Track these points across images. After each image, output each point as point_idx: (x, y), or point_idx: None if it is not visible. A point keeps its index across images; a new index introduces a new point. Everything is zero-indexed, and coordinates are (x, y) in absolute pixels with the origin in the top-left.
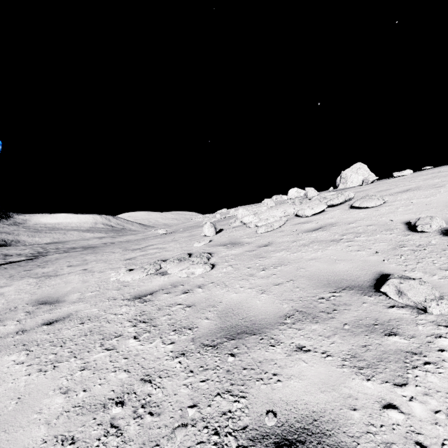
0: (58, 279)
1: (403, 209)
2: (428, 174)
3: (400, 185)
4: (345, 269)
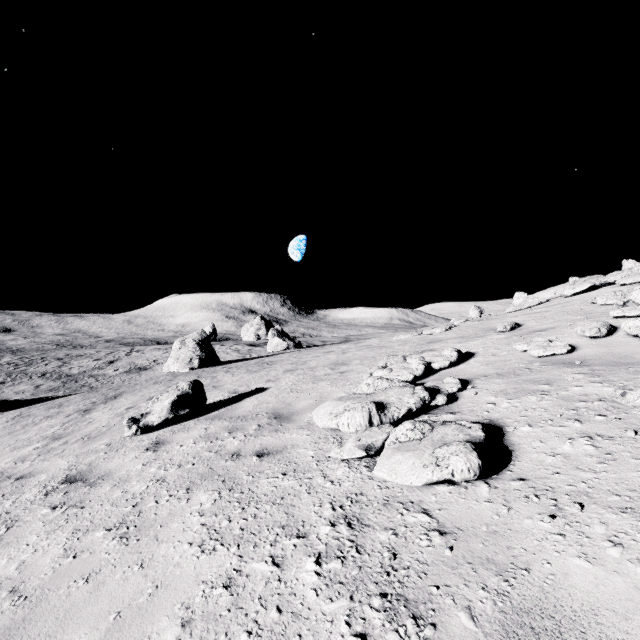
0: (366, 342)
1: None
2: None
3: None
4: None
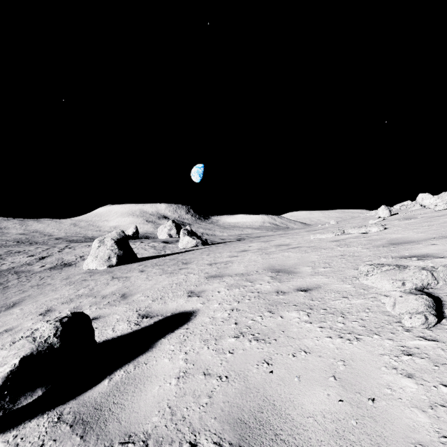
0: (276, 241)
1: None
2: None
3: None
4: None
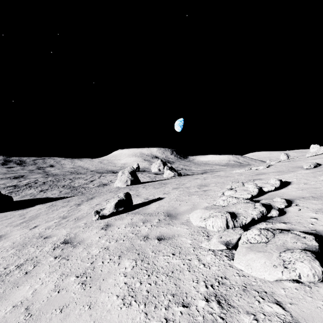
0: (217, 173)
1: None
2: None
3: None
4: None
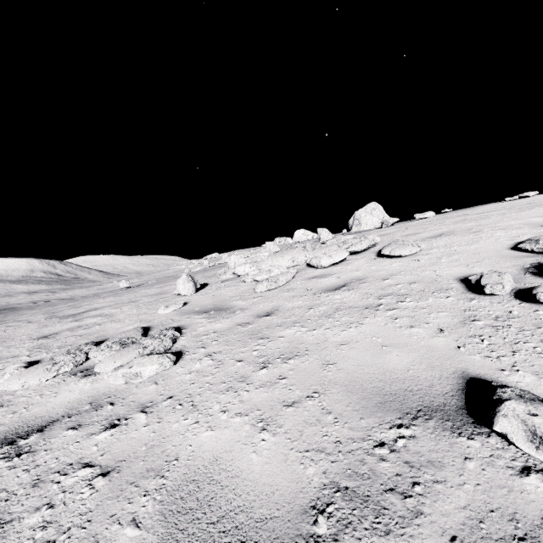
0: None
1: (447, 260)
2: (454, 217)
3: (429, 229)
4: (403, 367)
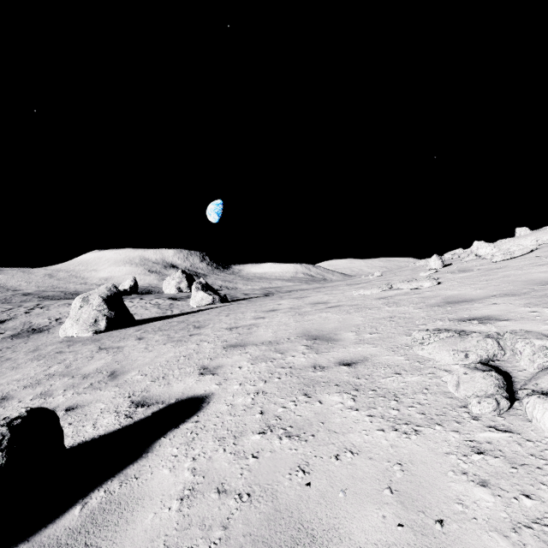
0: (311, 297)
1: None
2: None
3: None
4: None
